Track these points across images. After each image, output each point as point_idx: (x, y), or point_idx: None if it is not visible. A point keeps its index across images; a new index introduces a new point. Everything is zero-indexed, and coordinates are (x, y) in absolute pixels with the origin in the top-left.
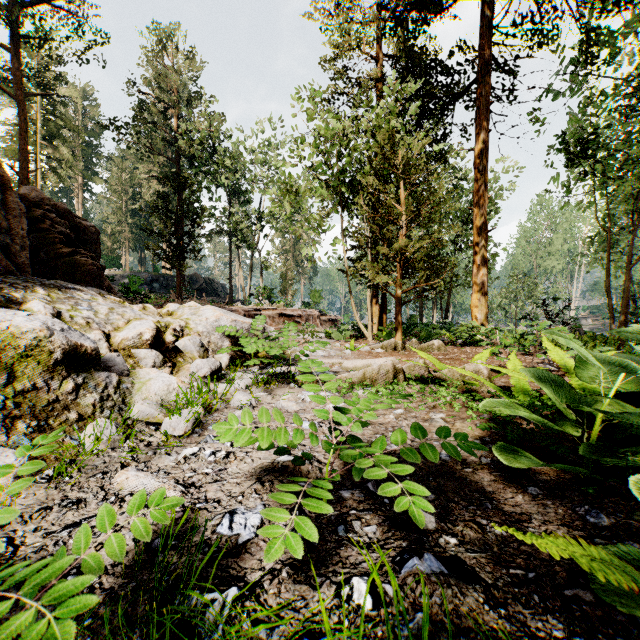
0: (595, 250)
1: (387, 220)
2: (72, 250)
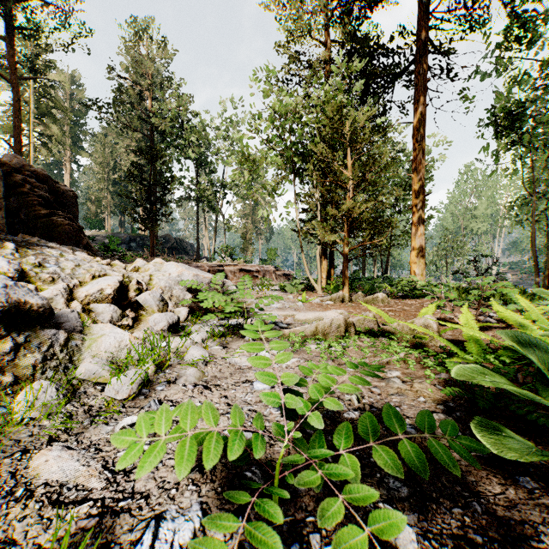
0: (516, 213)
1: (335, 184)
2: (50, 212)
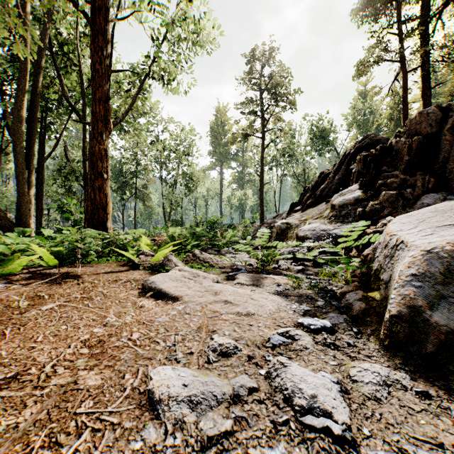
0: None
1: None
2: None
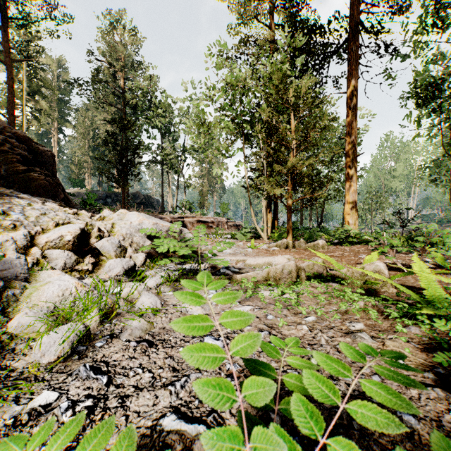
0: (430, 173)
1: (281, 144)
2: (28, 168)
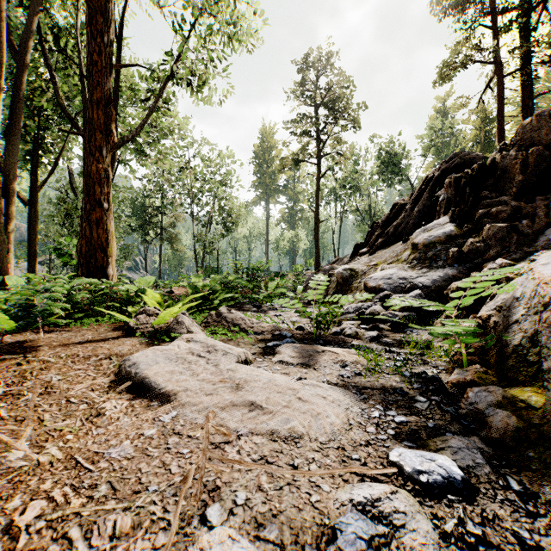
0: None
1: None
2: None
